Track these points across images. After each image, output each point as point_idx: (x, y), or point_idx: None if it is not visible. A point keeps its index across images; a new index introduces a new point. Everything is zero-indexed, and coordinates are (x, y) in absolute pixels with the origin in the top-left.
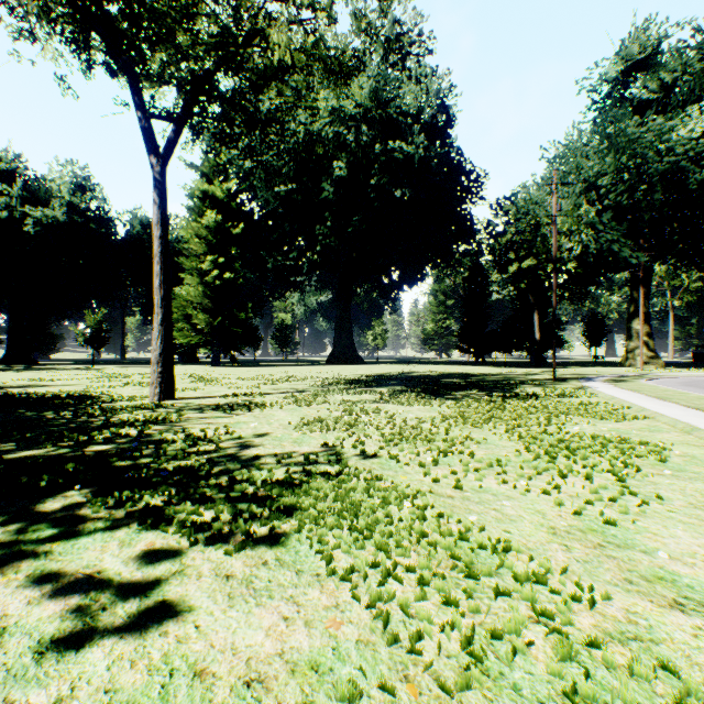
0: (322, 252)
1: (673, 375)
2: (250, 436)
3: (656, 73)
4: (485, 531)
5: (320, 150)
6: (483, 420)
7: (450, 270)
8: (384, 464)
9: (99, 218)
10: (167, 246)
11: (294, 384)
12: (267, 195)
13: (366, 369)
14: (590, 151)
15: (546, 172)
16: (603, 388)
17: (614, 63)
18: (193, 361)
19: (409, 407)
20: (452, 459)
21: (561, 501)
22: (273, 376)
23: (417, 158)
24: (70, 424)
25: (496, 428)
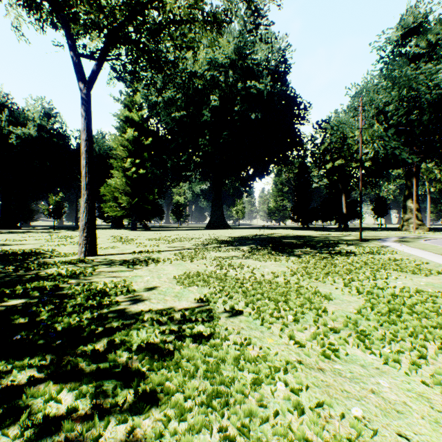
0: (203, 156)
1: (440, 237)
2: (141, 289)
3: (425, 35)
4: (378, 436)
5: (200, 82)
6: (323, 275)
7: (286, 167)
8: (251, 323)
9: (59, 134)
10: (91, 147)
11: (183, 243)
12: (167, 118)
13: (232, 232)
14: (380, 88)
15: (350, 103)
16: (398, 247)
17: (396, 30)
18: (120, 227)
19: (264, 262)
20: (309, 316)
21: (440, 380)
22: (169, 237)
23: (266, 93)
24: (7, 277)
25: (336, 282)
